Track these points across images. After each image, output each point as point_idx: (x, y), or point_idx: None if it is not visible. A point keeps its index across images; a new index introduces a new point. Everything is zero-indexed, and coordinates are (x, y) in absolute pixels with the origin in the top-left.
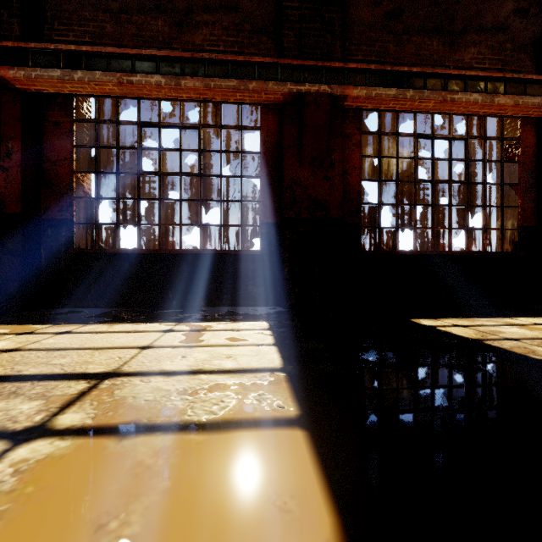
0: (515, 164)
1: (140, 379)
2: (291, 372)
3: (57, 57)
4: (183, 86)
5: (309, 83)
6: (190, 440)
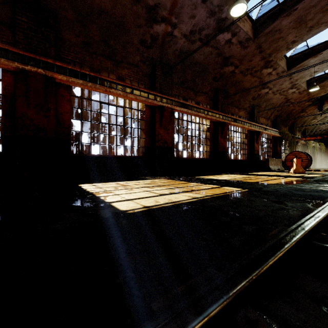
0: (144, 121)
1: None
2: None
3: None
4: None
5: (31, 65)
6: None
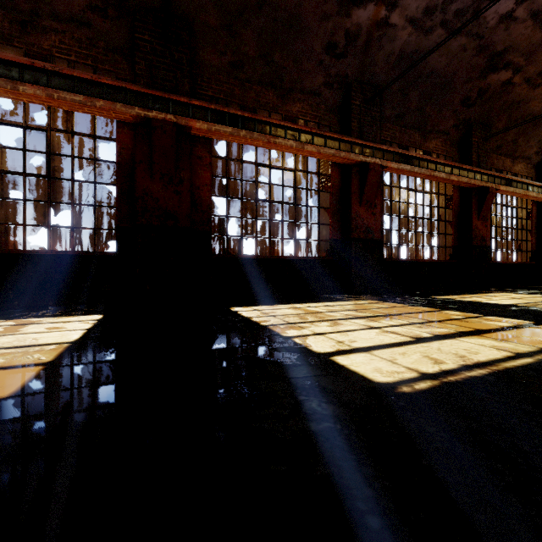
0: (328, 193)
1: None
2: (77, 343)
3: None
4: (21, 92)
5: (157, 110)
6: None
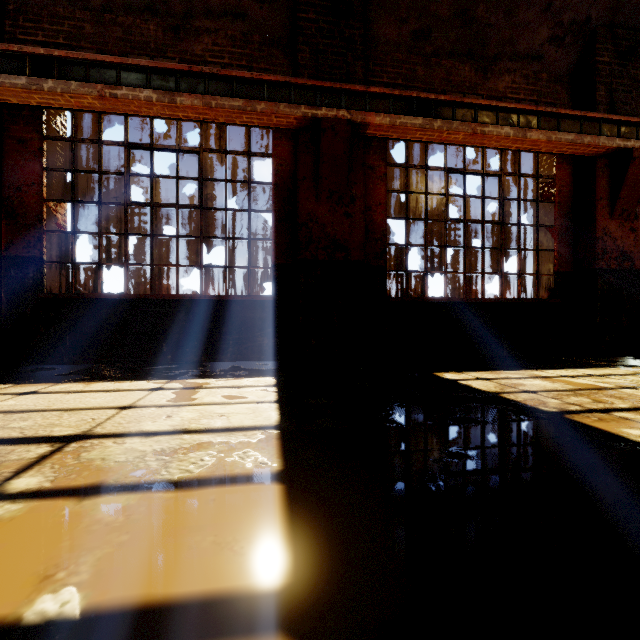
0: (551, 204)
1: (113, 441)
2: (286, 429)
3: (21, 61)
4: (179, 104)
5: (326, 107)
6: (158, 498)
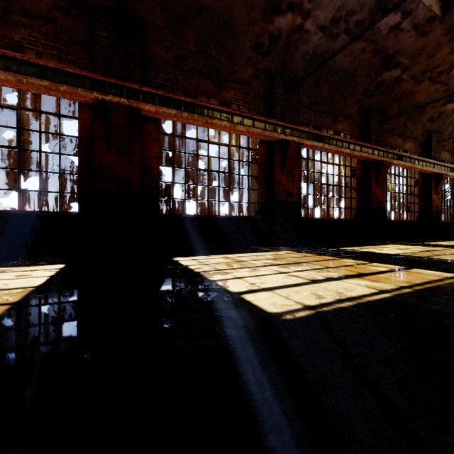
0: (257, 165)
1: None
2: (40, 287)
3: None
4: None
5: (113, 95)
6: None
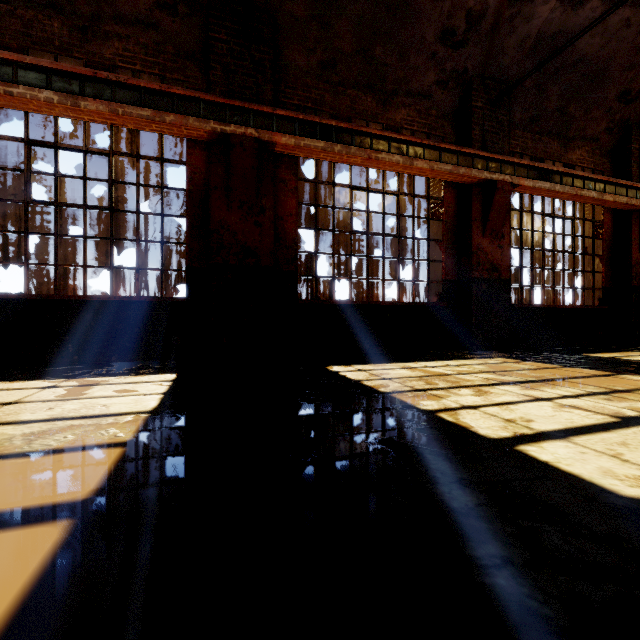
0: (440, 222)
1: None
2: (156, 413)
3: None
4: (83, 108)
5: (236, 124)
6: (12, 463)
